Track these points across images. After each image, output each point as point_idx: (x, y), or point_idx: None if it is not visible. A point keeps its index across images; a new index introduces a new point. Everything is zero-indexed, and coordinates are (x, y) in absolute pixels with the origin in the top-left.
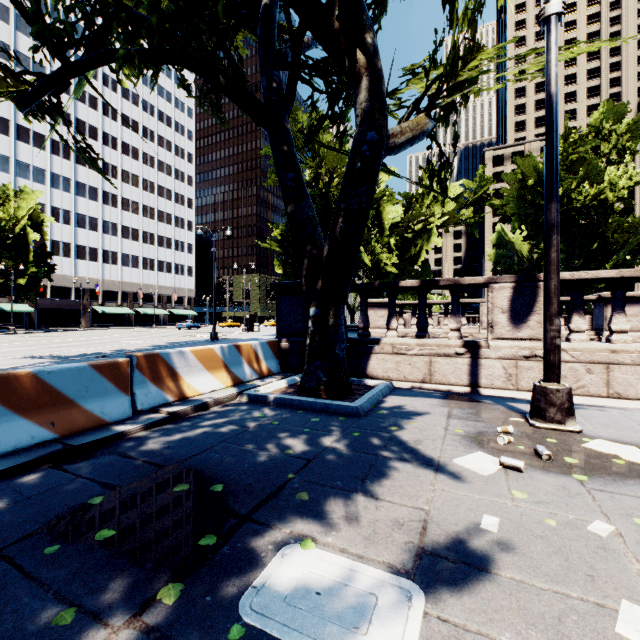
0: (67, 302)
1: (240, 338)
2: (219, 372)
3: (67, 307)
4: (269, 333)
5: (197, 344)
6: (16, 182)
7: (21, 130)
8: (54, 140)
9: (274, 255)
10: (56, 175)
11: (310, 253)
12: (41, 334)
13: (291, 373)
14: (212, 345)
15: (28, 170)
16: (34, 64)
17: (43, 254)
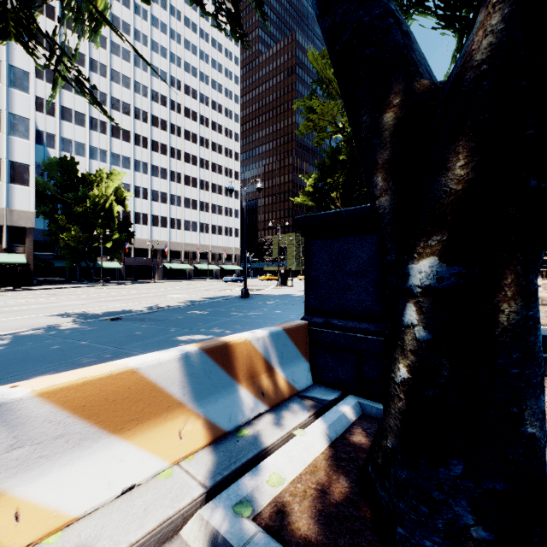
0: (145, 260)
1: (272, 294)
2: (156, 425)
3: (145, 264)
4: (302, 288)
5: (225, 302)
6: (111, 169)
7: (114, 129)
8: (136, 134)
9: (306, 209)
10: (138, 161)
11: (401, 93)
12: (120, 286)
13: (332, 388)
14: (137, 358)
15: (119, 159)
16: (123, 77)
17: (126, 223)
